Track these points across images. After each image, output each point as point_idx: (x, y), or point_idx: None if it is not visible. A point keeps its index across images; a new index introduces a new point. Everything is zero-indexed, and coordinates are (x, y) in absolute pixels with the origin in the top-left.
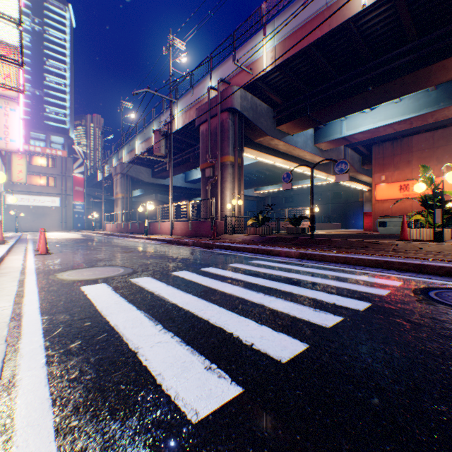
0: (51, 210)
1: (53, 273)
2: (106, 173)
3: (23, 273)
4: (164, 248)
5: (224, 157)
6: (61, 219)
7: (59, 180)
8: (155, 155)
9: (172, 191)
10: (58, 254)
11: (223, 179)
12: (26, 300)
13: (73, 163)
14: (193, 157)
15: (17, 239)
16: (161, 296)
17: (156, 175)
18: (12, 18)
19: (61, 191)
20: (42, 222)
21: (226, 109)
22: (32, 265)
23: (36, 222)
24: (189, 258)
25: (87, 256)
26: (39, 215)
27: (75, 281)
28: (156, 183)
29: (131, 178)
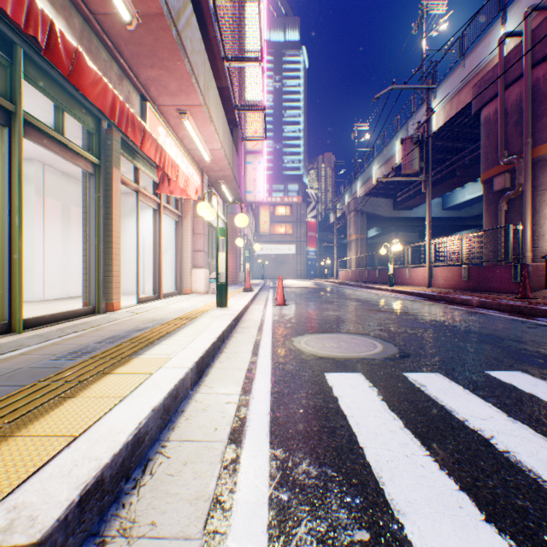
0: (288, 257)
1: (288, 336)
2: (338, 213)
3: (259, 331)
4: (428, 309)
5: (538, 147)
6: (295, 266)
7: (294, 227)
8: (403, 174)
9: (429, 221)
10: (293, 306)
11: (536, 187)
12: (255, 386)
13: (306, 208)
14: (460, 169)
15: (261, 286)
16: (524, 466)
17: (397, 206)
18: (255, 57)
19: (295, 238)
20: (280, 270)
21: (545, 55)
22: (269, 319)
23: (276, 269)
24: (496, 334)
25: (324, 312)
26: (278, 263)
27: (315, 358)
28: (397, 216)
29: (365, 214)
